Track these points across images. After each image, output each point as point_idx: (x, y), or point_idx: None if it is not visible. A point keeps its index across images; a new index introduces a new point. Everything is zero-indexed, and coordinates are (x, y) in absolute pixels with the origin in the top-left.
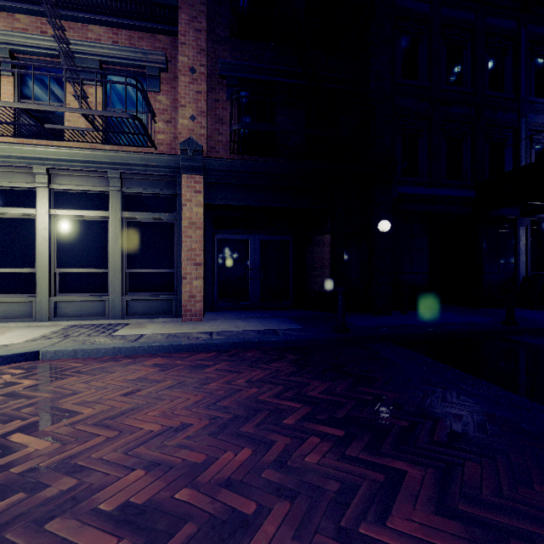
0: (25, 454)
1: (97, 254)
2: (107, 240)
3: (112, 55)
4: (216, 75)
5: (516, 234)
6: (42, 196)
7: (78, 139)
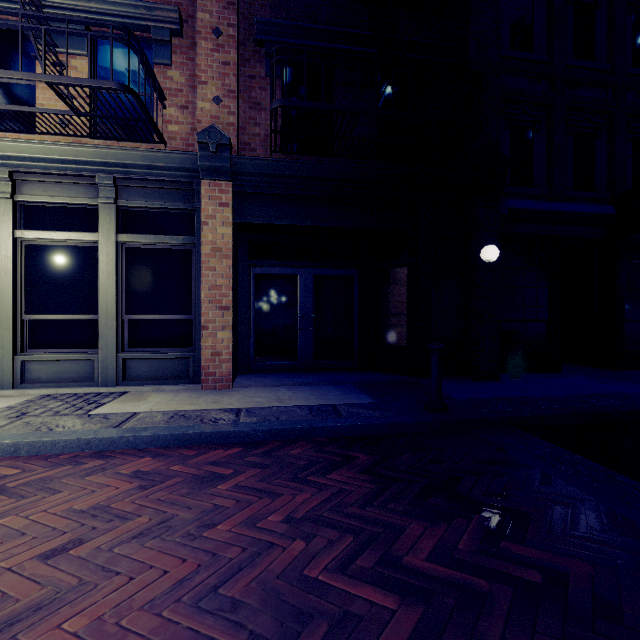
0: None
1: (82, 294)
2: (97, 275)
3: (103, 11)
4: (251, 41)
5: None
6: (2, 211)
7: (55, 131)
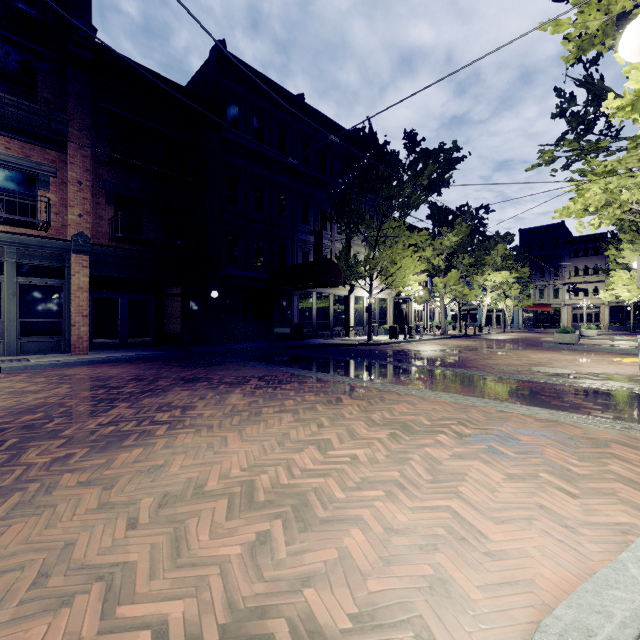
0: (80, 377)
1: None
2: (1, 298)
3: (8, 160)
4: (97, 185)
5: (292, 299)
6: None
7: None
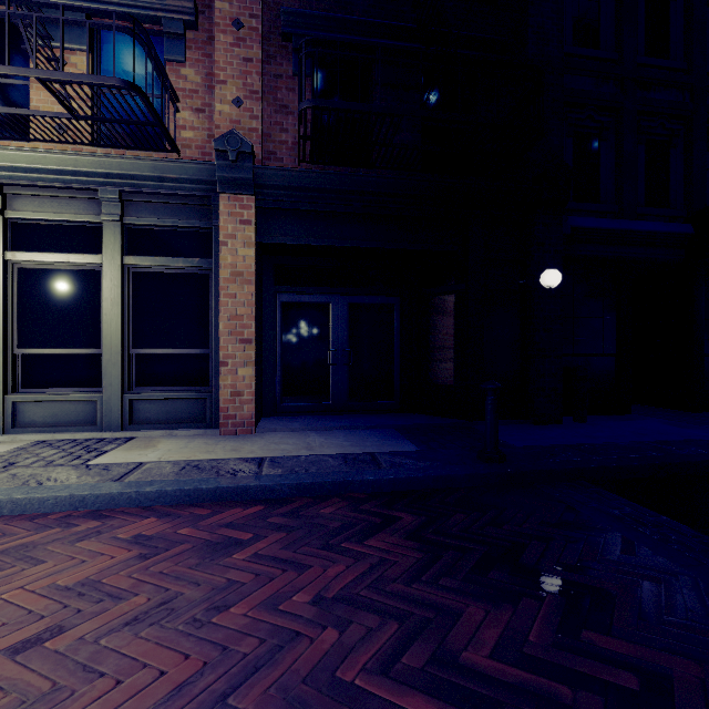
0: None
1: (83, 325)
2: (100, 303)
3: None
4: (277, 35)
5: None
6: None
7: (51, 137)
